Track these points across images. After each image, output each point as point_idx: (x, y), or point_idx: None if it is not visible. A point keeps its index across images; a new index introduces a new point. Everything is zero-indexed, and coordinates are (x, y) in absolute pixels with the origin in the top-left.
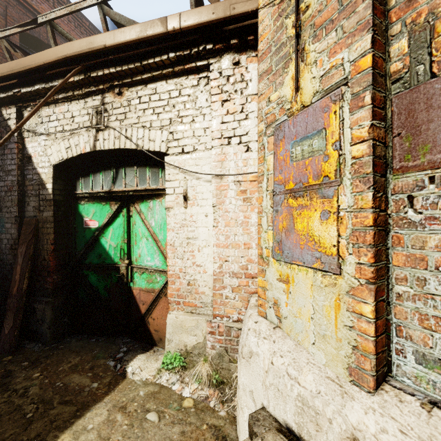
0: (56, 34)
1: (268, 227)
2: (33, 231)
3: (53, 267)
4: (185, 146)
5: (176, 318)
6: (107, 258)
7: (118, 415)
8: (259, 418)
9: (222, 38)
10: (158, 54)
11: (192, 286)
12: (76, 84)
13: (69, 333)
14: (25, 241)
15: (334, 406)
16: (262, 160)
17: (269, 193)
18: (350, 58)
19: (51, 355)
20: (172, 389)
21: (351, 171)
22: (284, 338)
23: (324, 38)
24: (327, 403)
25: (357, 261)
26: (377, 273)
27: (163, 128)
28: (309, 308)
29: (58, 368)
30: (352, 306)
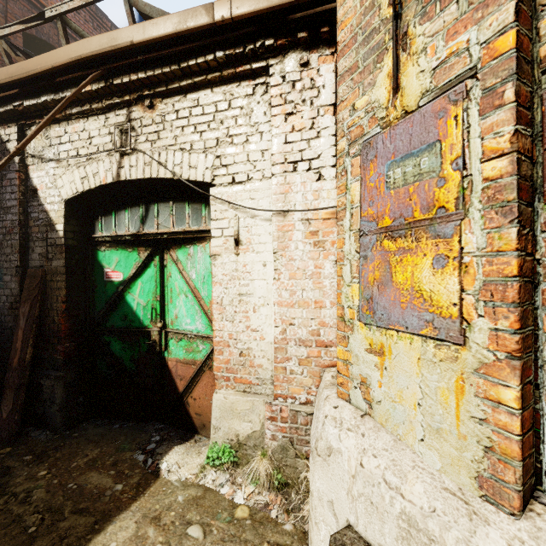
0: (70, 37)
1: (352, 279)
2: (39, 286)
3: (65, 331)
4: (237, 174)
5: (224, 399)
6: (135, 320)
7: (149, 530)
8: (345, 542)
9: (287, 30)
10: (201, 54)
11: (246, 358)
12: (95, 94)
13: (86, 416)
14: (29, 298)
15: (458, 532)
16: (344, 189)
17: (354, 233)
18: (480, 39)
19: (62, 446)
20: (220, 493)
21: (482, 199)
22: (378, 431)
23: (438, 16)
24: (447, 527)
25: (493, 326)
26: (524, 344)
27: (208, 151)
28: (415, 390)
29: (71, 464)
30: (484, 390)
